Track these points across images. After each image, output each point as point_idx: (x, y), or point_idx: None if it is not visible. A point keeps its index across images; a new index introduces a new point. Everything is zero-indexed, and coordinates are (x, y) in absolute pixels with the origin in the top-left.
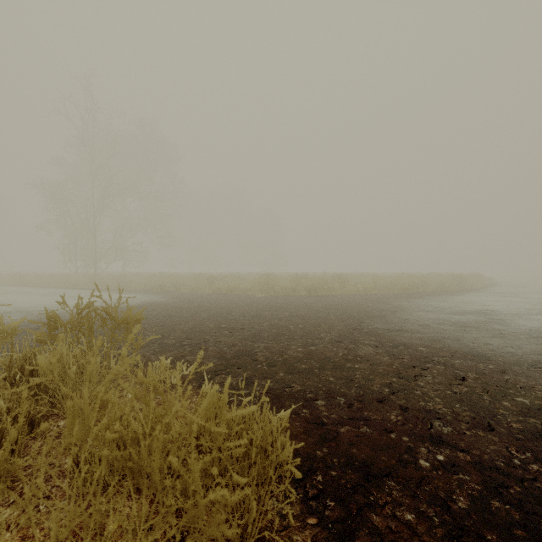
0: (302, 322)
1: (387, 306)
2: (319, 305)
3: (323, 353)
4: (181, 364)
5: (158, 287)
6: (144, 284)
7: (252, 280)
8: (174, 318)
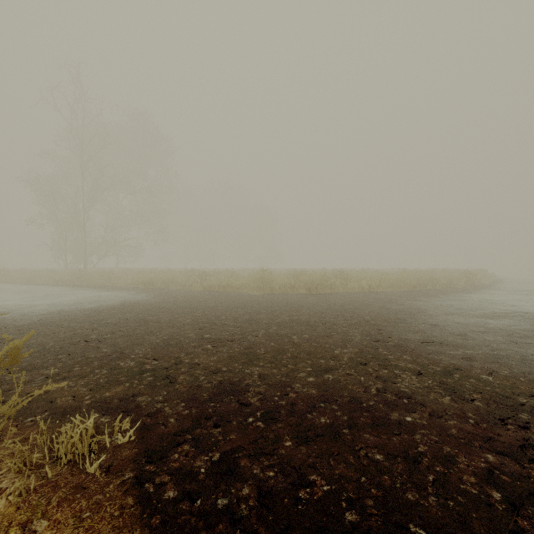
0: (307, 329)
1: (402, 307)
2: (323, 305)
3: (348, 388)
4: (118, 422)
5: (146, 284)
6: (131, 280)
7: (247, 277)
8: (149, 324)
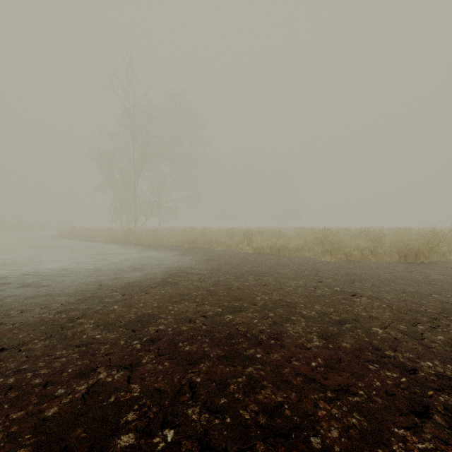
0: None
1: None
2: None
3: None
4: None
5: (189, 243)
6: (175, 239)
7: (298, 237)
8: (245, 354)
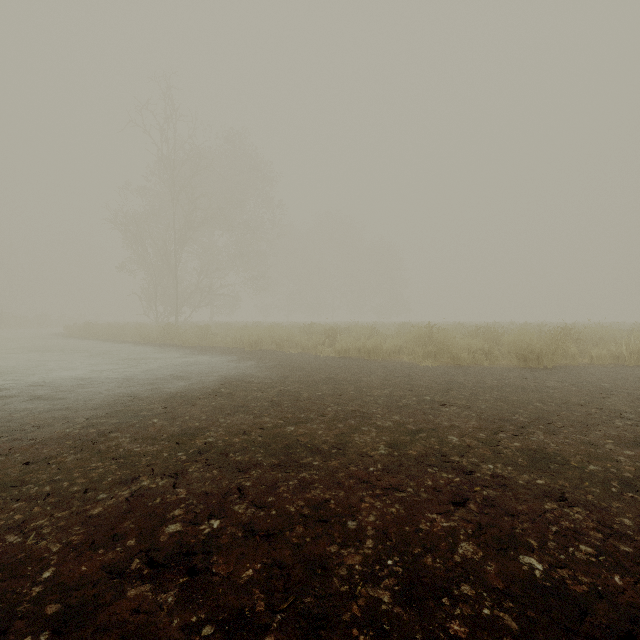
0: None
1: None
2: (624, 402)
3: None
4: None
5: (252, 344)
6: (232, 338)
7: (397, 335)
8: (301, 461)
